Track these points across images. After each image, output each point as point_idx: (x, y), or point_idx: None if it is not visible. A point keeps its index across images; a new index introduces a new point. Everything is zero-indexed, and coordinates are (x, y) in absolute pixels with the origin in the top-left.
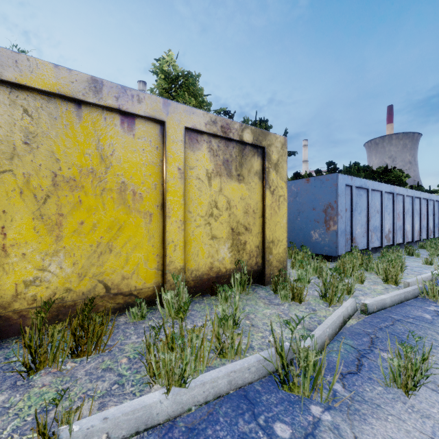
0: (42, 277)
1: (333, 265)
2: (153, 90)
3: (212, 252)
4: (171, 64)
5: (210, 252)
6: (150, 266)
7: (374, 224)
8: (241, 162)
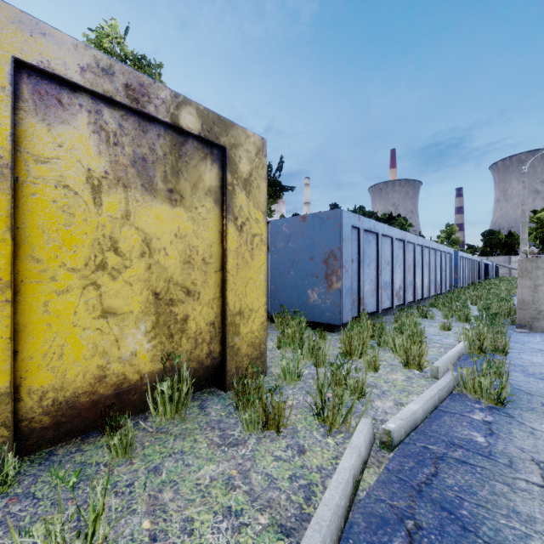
0: None
1: (337, 339)
2: None
3: (103, 343)
4: (116, 40)
5: (98, 345)
6: None
7: (384, 279)
8: (176, 168)
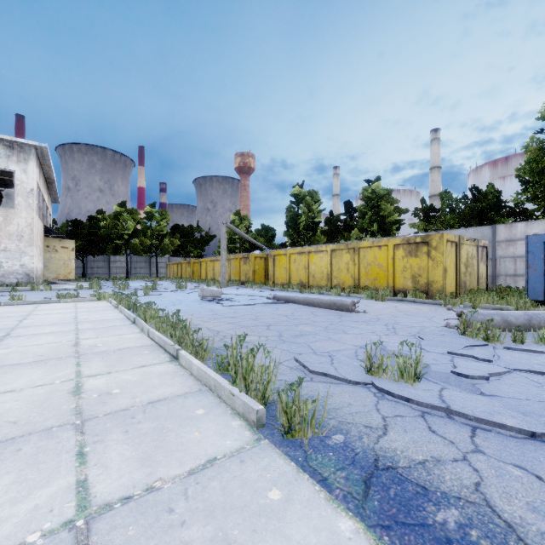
0: (365, 283)
1: None
2: (527, 146)
3: (404, 283)
4: None
5: (403, 283)
6: (385, 284)
7: None
8: (416, 250)
